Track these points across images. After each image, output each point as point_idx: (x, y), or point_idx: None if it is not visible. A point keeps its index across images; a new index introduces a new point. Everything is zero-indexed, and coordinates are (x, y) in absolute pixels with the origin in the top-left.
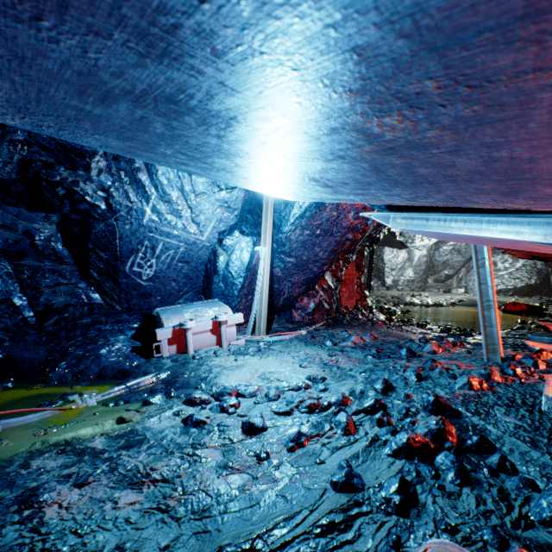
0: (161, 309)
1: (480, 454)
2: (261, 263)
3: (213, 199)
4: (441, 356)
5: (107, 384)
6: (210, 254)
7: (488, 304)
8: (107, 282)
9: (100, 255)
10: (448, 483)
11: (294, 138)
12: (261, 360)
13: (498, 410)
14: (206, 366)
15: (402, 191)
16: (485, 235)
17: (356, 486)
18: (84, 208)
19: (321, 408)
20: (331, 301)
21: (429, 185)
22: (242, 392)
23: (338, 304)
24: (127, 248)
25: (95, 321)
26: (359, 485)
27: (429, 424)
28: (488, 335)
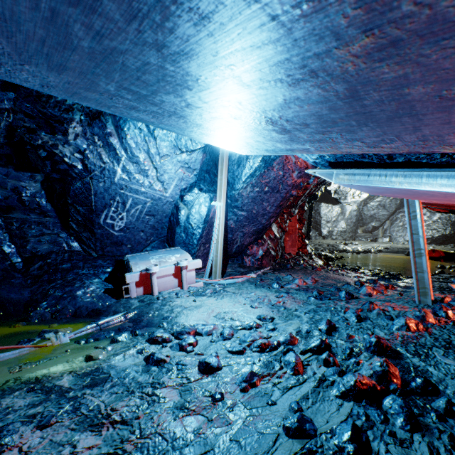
0: (131, 255)
1: (425, 396)
2: (217, 216)
3: (175, 161)
4: (376, 298)
5: (81, 322)
6: (173, 208)
7: (419, 252)
8: (84, 232)
9: (78, 209)
10: (398, 429)
11: (256, 35)
12: (217, 300)
13: (437, 351)
14: (168, 306)
15: (369, 131)
16: (425, 189)
17: (309, 433)
18: (64, 168)
19: (271, 347)
20: (277, 249)
21: (409, 120)
22: (200, 331)
23: (283, 251)
24: (101, 203)
25: (73, 266)
26: (311, 431)
27: (373, 366)
28: (419, 279)
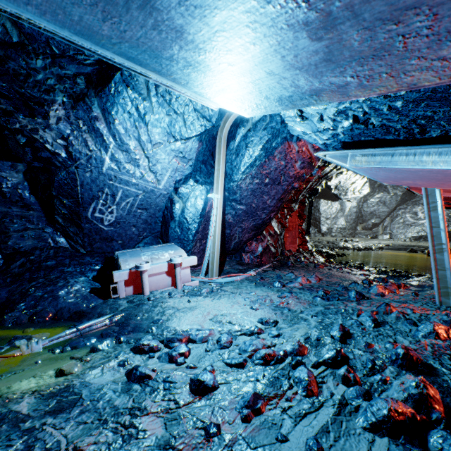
0: (121, 252)
1: None
2: (214, 209)
3: (169, 149)
4: (389, 299)
5: (60, 326)
6: (166, 201)
7: (440, 247)
8: (71, 227)
9: (63, 202)
10: None
11: None
12: (214, 301)
13: None
14: (160, 307)
15: None
16: None
17: None
18: (46, 156)
19: (277, 359)
20: (277, 245)
21: None
22: (193, 338)
23: (282, 247)
24: (88, 195)
25: (59, 263)
26: None
27: (407, 387)
28: (440, 278)
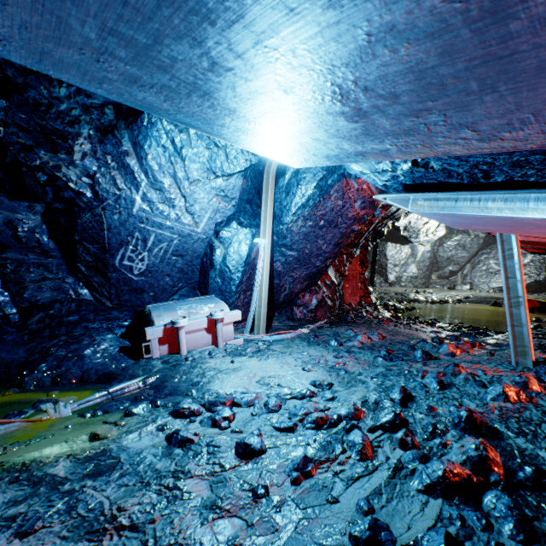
0: (153, 305)
1: (538, 491)
2: (261, 256)
3: (208, 187)
4: (460, 359)
5: (88, 389)
6: (205, 246)
7: (517, 300)
8: (96, 277)
9: (87, 248)
10: (506, 539)
11: None
12: (260, 362)
13: None
14: (199, 368)
15: (493, 105)
16: (532, 216)
17: (385, 545)
18: (69, 196)
19: (330, 423)
20: (334, 297)
21: None
22: (238, 401)
23: (341, 300)
24: (116, 240)
25: (82, 318)
26: (388, 542)
27: (466, 449)
28: (517, 335)
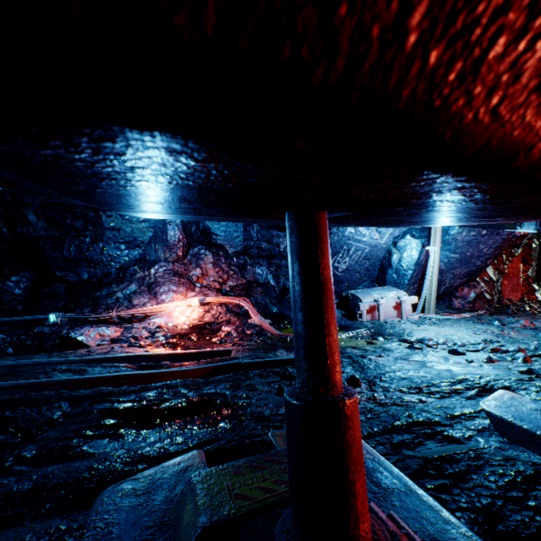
0: (352, 291)
1: None
2: (431, 259)
3: None
4: None
5: (339, 331)
6: (385, 253)
7: None
8: None
9: None
10: None
11: None
12: (438, 328)
13: None
14: (398, 327)
15: None
16: None
17: (535, 373)
18: None
19: (501, 351)
20: (492, 292)
21: None
22: (435, 341)
23: (499, 296)
24: (333, 251)
25: None
26: (536, 373)
27: None
28: None
